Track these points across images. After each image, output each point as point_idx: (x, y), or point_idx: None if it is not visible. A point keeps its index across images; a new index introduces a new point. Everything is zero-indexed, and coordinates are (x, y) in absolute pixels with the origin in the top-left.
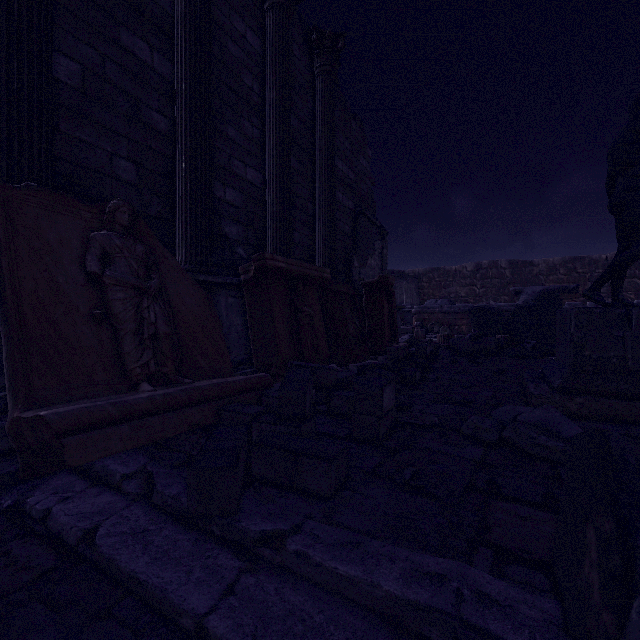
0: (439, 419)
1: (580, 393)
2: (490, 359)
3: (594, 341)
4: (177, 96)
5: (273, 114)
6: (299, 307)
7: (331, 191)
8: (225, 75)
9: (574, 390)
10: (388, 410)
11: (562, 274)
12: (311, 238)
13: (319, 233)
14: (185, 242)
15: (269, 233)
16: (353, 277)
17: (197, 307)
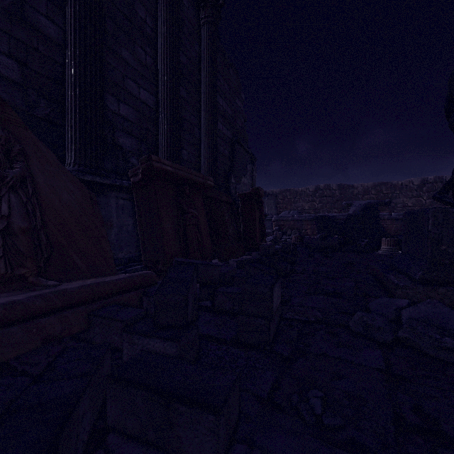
0: (320, 313)
1: (440, 284)
2: (337, 254)
3: (450, 237)
4: (66, 5)
5: (164, 45)
6: (185, 208)
7: (214, 119)
8: (119, 2)
9: (434, 281)
10: (276, 309)
11: (373, 194)
12: (197, 157)
13: (204, 153)
14: (74, 145)
15: (161, 148)
16: (231, 191)
17: (76, 204)
